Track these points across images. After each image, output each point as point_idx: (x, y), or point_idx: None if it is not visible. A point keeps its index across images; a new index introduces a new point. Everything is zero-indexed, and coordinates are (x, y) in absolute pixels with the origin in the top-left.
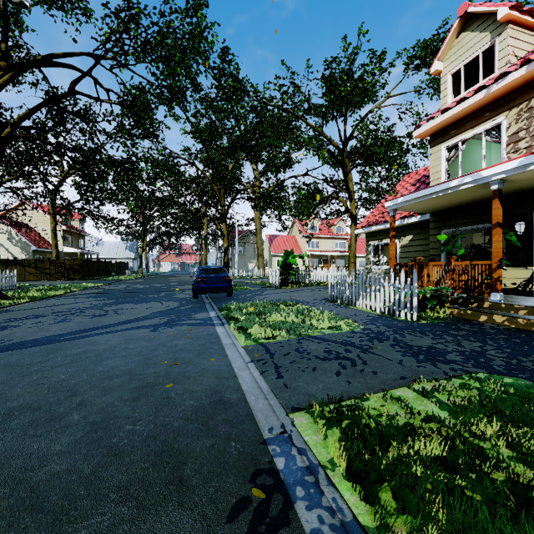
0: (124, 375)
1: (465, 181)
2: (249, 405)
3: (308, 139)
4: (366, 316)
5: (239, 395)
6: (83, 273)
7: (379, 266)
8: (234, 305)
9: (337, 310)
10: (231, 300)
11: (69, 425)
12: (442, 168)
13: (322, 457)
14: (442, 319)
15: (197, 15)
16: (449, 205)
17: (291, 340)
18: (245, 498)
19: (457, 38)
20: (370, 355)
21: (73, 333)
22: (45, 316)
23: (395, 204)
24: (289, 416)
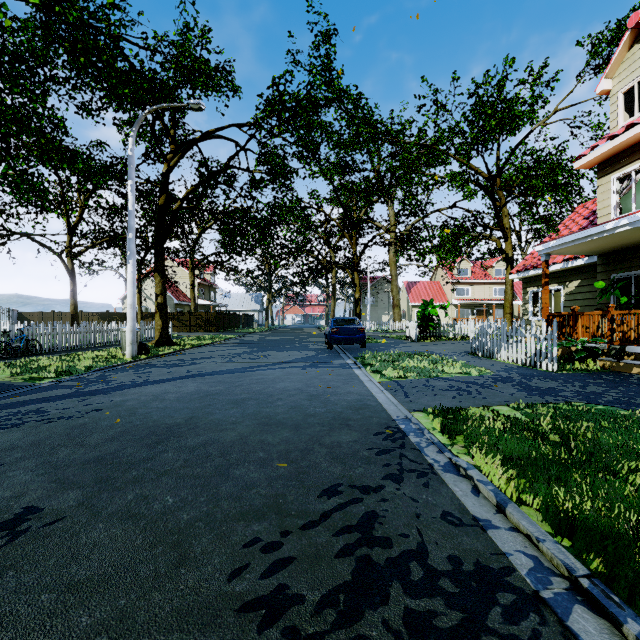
0: (296, 390)
1: (621, 223)
2: (384, 408)
3: (450, 176)
4: (503, 366)
5: (377, 403)
6: (217, 325)
7: (538, 317)
8: (369, 355)
9: (474, 361)
10: (365, 351)
11: (279, 405)
12: (611, 202)
13: (428, 426)
14: (589, 371)
15: (334, 83)
16: (616, 246)
17: (420, 379)
18: (382, 432)
19: (629, 51)
20: (488, 389)
21: (244, 368)
22: (214, 358)
23: (546, 248)
24: (411, 413)
